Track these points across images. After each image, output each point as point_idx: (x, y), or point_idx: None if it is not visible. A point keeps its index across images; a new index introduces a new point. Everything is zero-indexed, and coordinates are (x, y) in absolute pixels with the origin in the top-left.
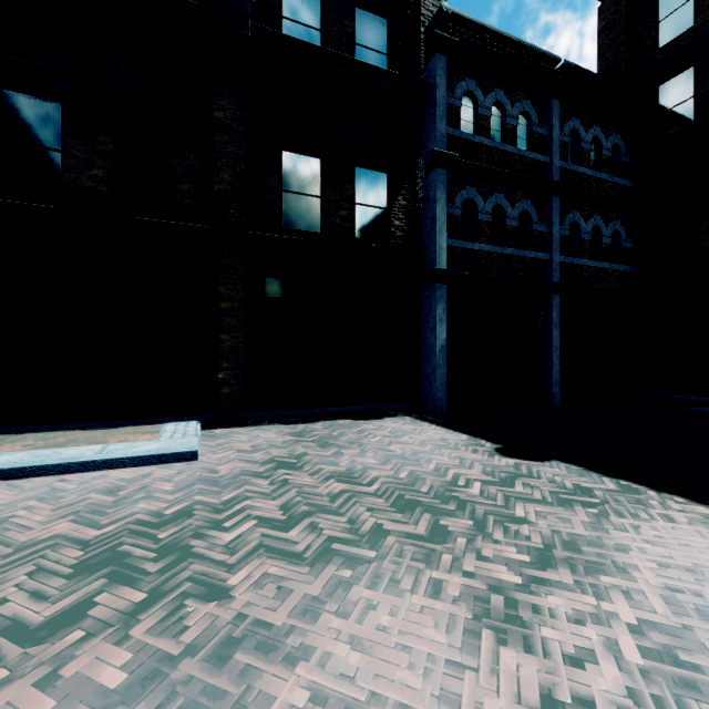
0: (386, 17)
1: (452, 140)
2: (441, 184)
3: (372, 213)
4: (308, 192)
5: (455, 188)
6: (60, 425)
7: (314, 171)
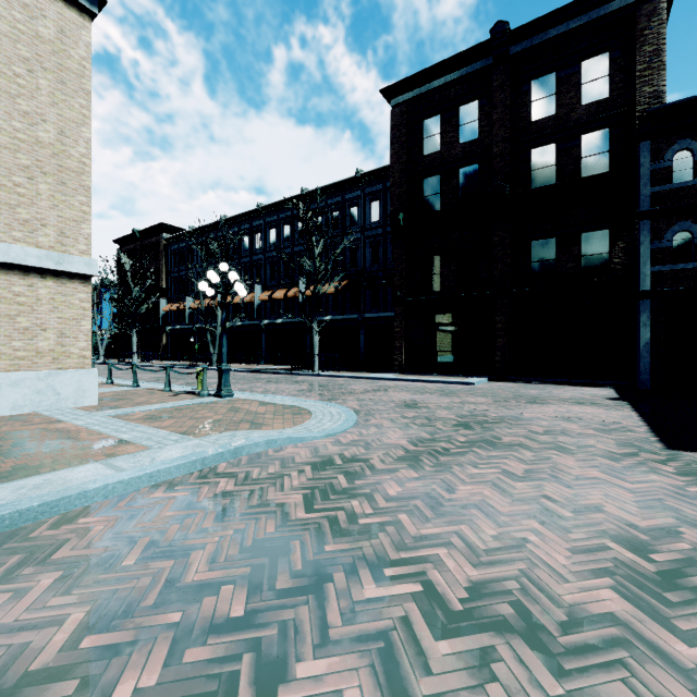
0: (607, 127)
1: (661, 193)
2: (645, 231)
3: (595, 258)
4: (547, 258)
5: (665, 227)
6: (439, 374)
7: (551, 246)
